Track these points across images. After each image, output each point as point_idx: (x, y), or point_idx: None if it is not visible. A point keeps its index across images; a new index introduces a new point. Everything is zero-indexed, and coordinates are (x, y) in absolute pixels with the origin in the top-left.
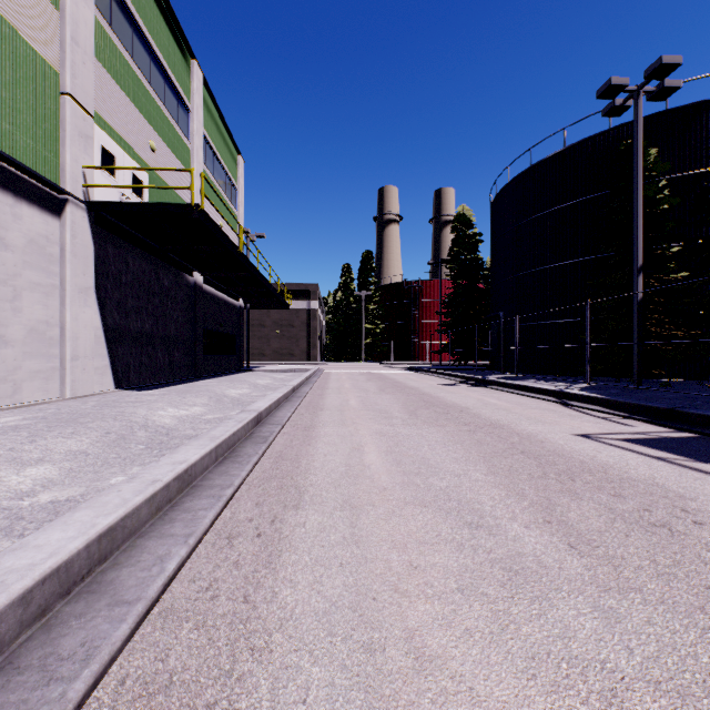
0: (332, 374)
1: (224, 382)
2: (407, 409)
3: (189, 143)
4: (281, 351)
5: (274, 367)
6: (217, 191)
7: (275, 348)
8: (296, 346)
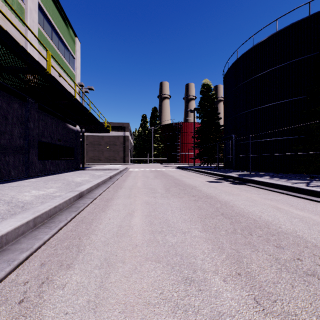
0: (133, 171)
1: (41, 181)
2: (224, 253)
3: (22, 2)
4: (109, 157)
5: (99, 167)
6: (56, 51)
7: (106, 156)
8: (117, 155)
